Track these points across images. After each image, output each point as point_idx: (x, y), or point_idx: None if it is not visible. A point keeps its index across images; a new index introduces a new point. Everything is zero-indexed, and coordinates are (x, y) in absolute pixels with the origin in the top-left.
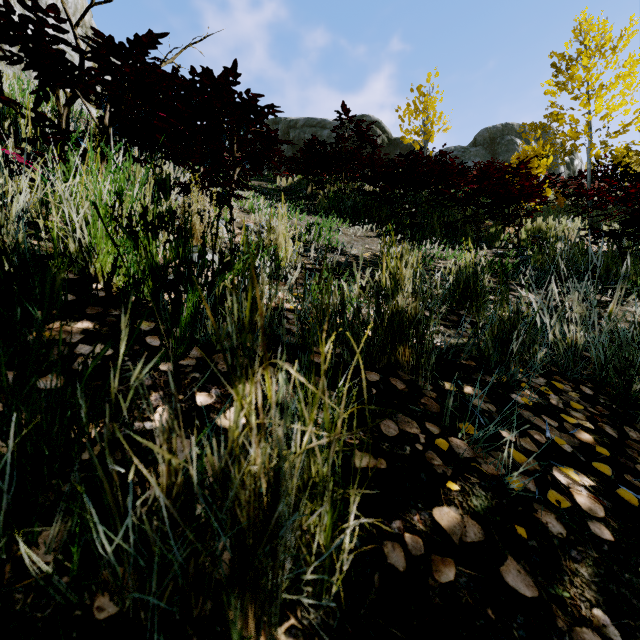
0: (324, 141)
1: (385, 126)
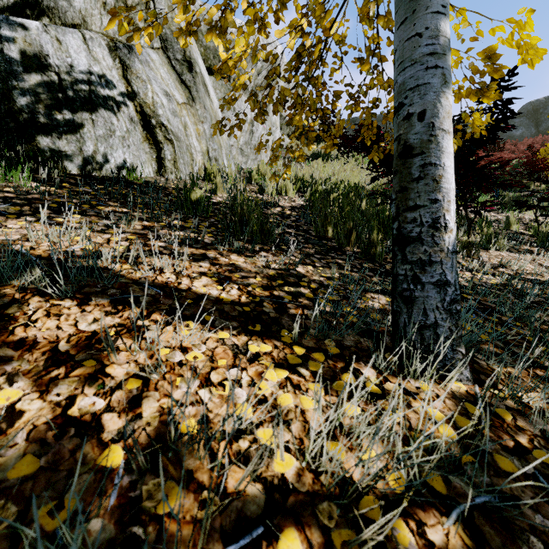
0: None
1: None
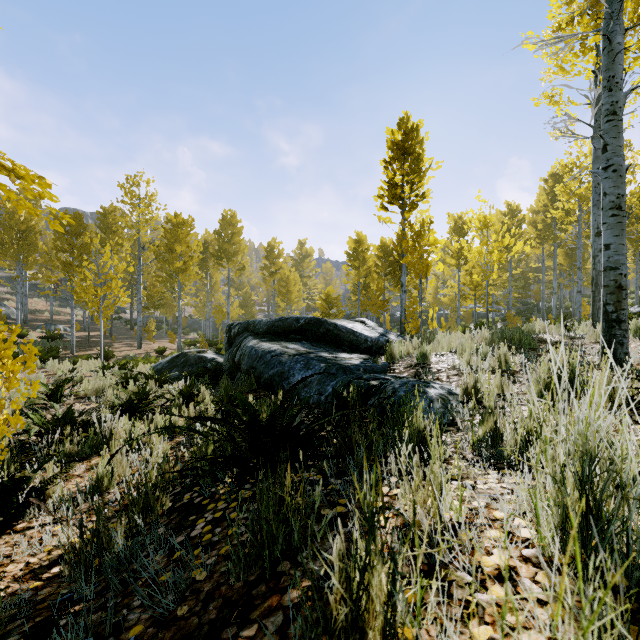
0: None
1: None
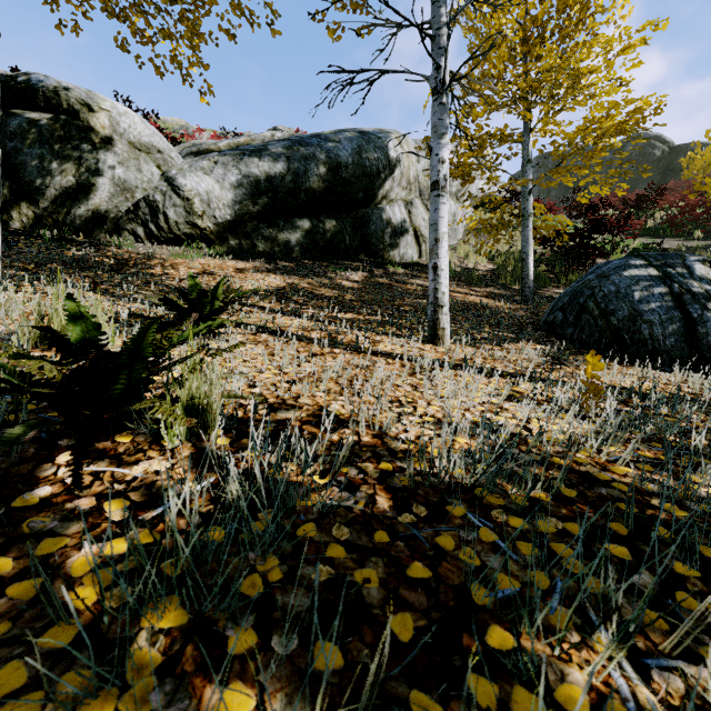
0: (635, 201)
1: (665, 137)
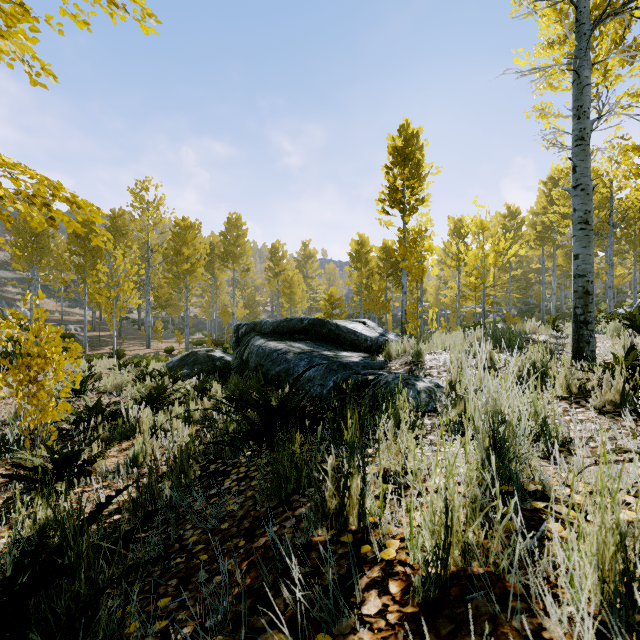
0: None
1: None
